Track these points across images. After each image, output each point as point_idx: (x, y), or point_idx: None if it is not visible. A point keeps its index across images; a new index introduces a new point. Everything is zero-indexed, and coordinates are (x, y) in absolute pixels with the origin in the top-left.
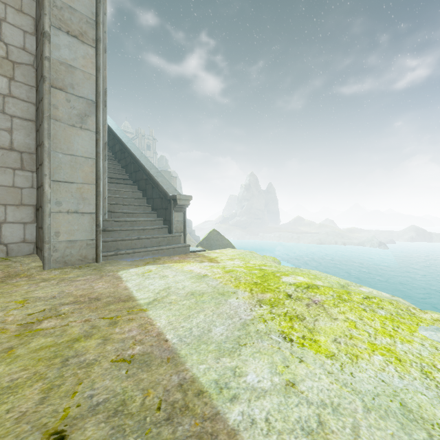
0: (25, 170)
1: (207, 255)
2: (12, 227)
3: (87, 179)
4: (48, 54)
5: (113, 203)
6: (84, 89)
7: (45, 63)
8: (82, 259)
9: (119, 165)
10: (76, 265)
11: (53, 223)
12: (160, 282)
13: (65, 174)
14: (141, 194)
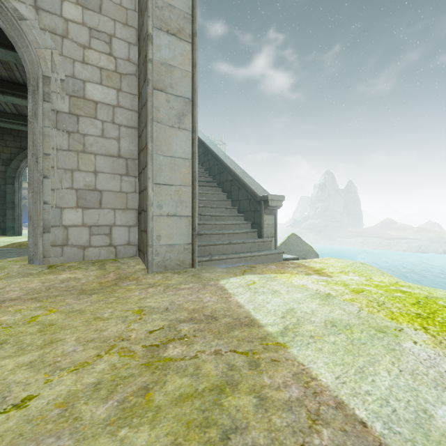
0: (130, 176)
1: (308, 265)
2: (119, 230)
3: (184, 181)
4: (151, 56)
5: (201, 206)
6: (182, 87)
7: (149, 66)
8: (180, 264)
9: (202, 168)
10: (175, 270)
11: (155, 227)
12: (276, 301)
13: (165, 176)
14: (225, 197)
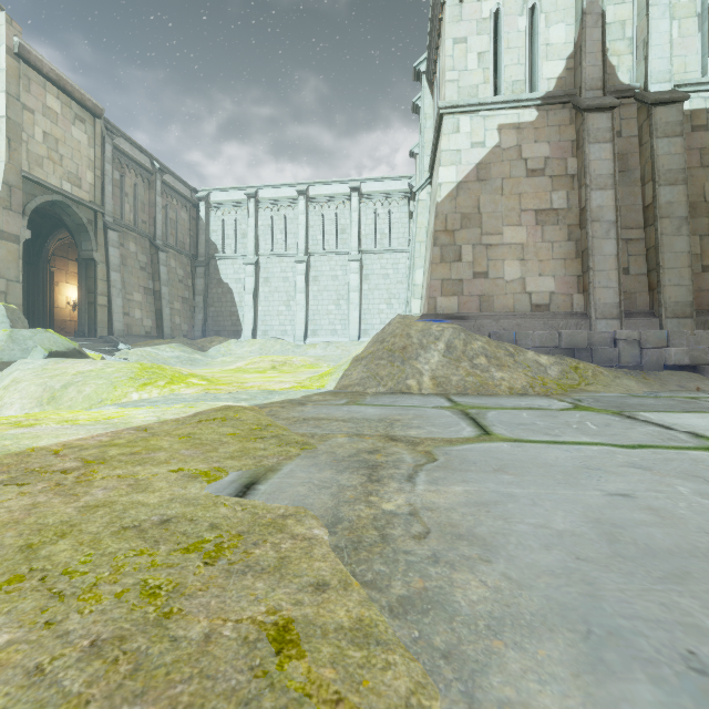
0: None
1: None
2: None
3: None
4: None
5: None
6: None
7: None
8: None
9: None
10: None
11: None
12: None
13: None
14: None
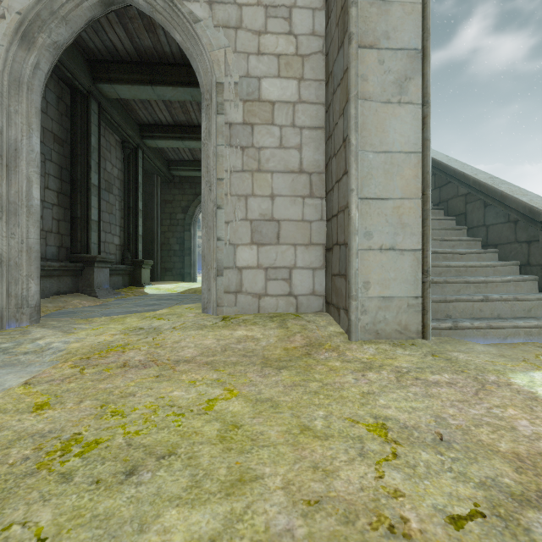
0: (314, 197)
1: None
2: (301, 273)
3: (408, 191)
4: None
5: None
6: (404, 33)
7: (351, 12)
8: (401, 330)
9: None
10: (392, 340)
11: (361, 268)
12: None
13: (377, 185)
14: (453, 223)
